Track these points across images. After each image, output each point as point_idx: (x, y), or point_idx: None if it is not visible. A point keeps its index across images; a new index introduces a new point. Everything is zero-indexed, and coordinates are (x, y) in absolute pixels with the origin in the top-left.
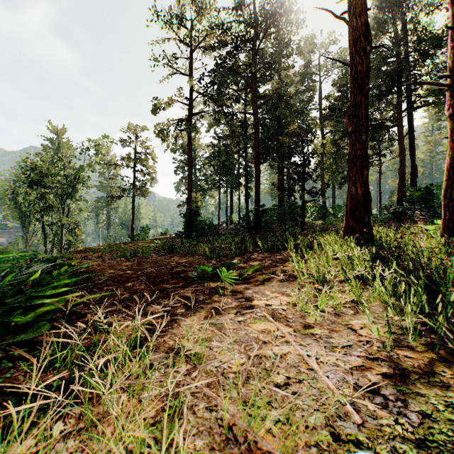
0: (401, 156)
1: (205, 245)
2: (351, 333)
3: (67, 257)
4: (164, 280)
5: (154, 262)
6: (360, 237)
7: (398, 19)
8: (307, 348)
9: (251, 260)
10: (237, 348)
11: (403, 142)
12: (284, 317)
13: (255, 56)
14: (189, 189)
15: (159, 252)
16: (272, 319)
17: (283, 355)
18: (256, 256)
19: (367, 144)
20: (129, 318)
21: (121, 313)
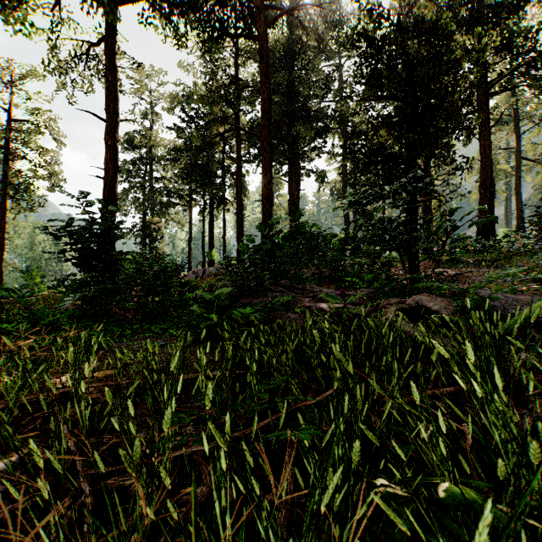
0: (485, 159)
1: None
2: None
3: None
4: None
5: None
6: None
7: None
8: None
9: None
10: None
11: (486, 139)
12: None
13: None
14: (109, 179)
15: None
16: None
17: None
18: None
19: None
20: None
21: None
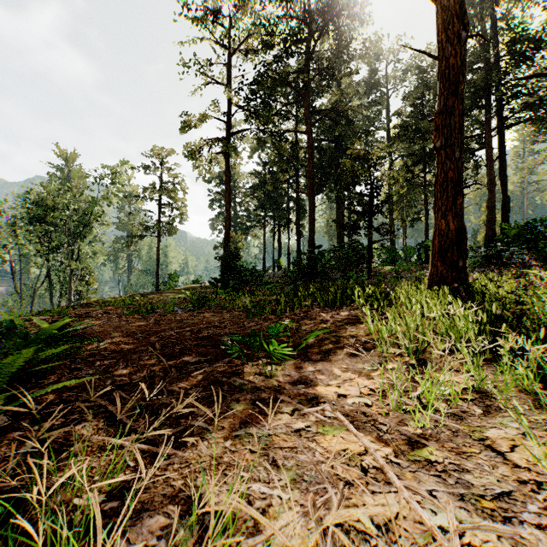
0: (490, 185)
1: (246, 298)
2: (496, 459)
3: (62, 313)
4: (185, 350)
5: (177, 320)
6: (454, 288)
7: (486, 16)
8: (431, 502)
9: (307, 318)
10: (298, 500)
11: (492, 169)
12: (370, 420)
13: (308, 61)
14: (227, 227)
15: (185, 306)
16: (353, 429)
17: (390, 523)
18: (313, 312)
19: (462, 163)
20: (117, 424)
21: (108, 412)
